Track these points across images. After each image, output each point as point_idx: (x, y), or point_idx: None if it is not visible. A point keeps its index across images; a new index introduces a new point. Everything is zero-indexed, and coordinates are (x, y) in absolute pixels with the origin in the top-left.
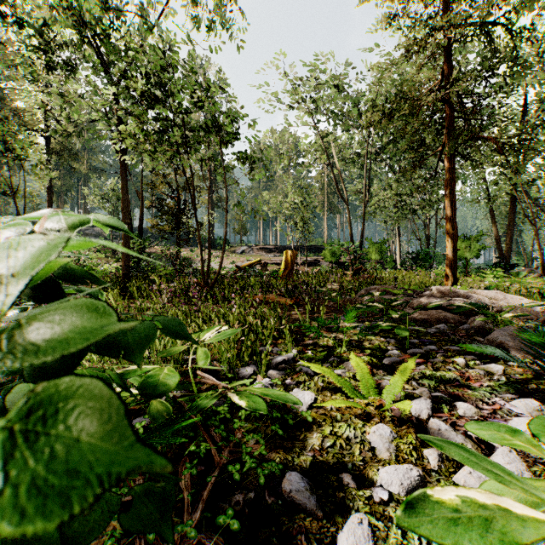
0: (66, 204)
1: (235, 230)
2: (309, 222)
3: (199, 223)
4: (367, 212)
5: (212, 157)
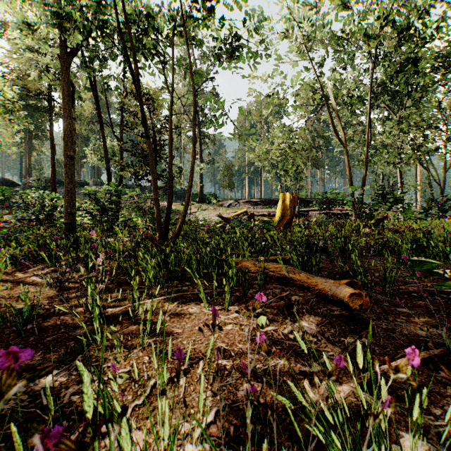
0: (83, 168)
1: (223, 185)
2: (302, 168)
3: (179, 169)
4: (361, 160)
5: (181, 60)
